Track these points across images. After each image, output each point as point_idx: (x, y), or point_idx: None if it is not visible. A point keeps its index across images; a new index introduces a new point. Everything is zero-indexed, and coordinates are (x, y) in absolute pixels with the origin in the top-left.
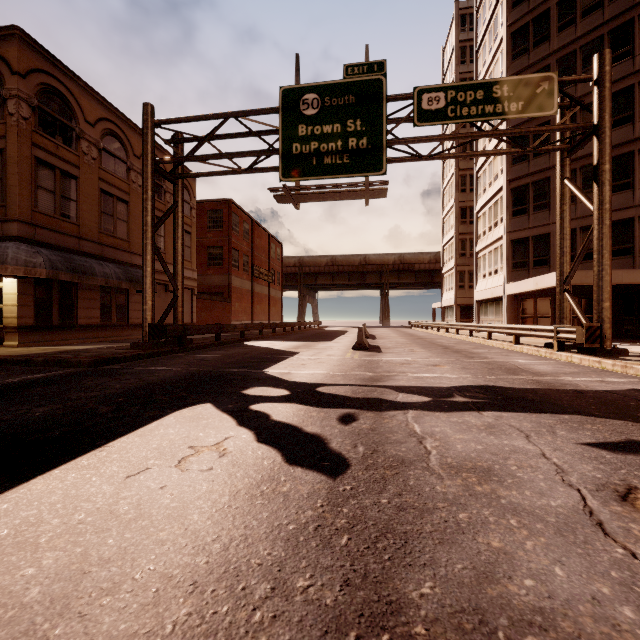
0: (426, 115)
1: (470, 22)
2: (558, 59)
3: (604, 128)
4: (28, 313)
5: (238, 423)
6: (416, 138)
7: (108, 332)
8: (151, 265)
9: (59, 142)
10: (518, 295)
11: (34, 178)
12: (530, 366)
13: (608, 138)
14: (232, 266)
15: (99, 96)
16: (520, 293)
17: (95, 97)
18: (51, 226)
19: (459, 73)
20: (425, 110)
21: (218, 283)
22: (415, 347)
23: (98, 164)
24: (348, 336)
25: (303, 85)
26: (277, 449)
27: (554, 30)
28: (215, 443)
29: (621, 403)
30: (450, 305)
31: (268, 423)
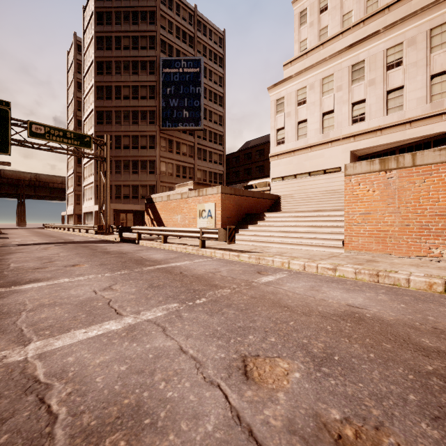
0: (35, 134)
1: None
2: (115, 110)
3: (107, 160)
4: None
5: None
6: (29, 142)
7: None
8: None
9: None
10: None
11: None
12: (75, 238)
13: (109, 164)
14: None
15: None
16: None
17: None
18: None
19: (77, 78)
20: (34, 132)
21: None
22: (33, 236)
23: None
24: None
25: None
26: None
27: (114, 97)
28: None
29: (78, 242)
30: (72, 214)
31: None
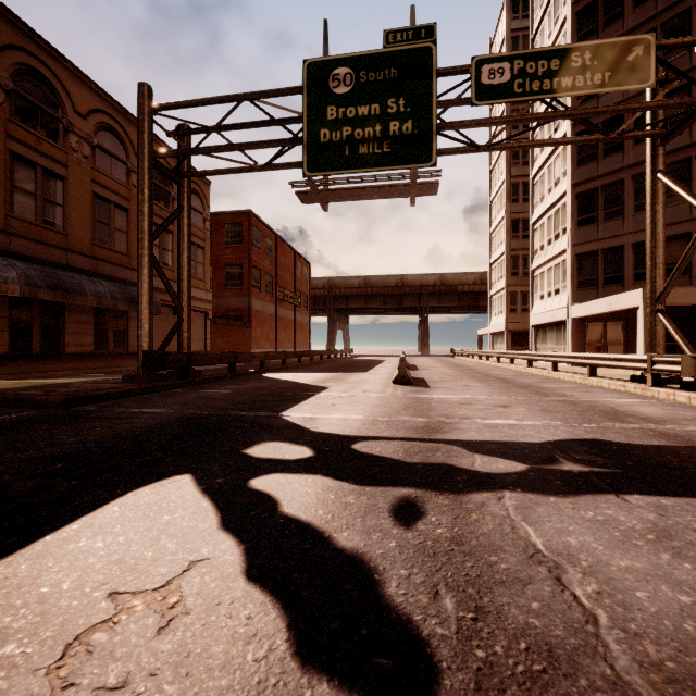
0: (487, 91)
1: (523, 9)
2: None
3: None
4: (1, 339)
5: (222, 522)
6: (474, 121)
7: (103, 362)
8: (148, 281)
9: (41, 135)
10: (584, 319)
11: (9, 176)
12: (631, 408)
13: None
14: (253, 287)
15: (92, 83)
16: (587, 316)
17: (87, 84)
18: (31, 235)
19: None
20: (485, 85)
21: (237, 306)
22: (468, 380)
23: (91, 163)
24: (385, 366)
25: (333, 57)
26: (281, 603)
27: (629, 5)
28: (164, 582)
29: None
30: (500, 331)
31: (273, 522)
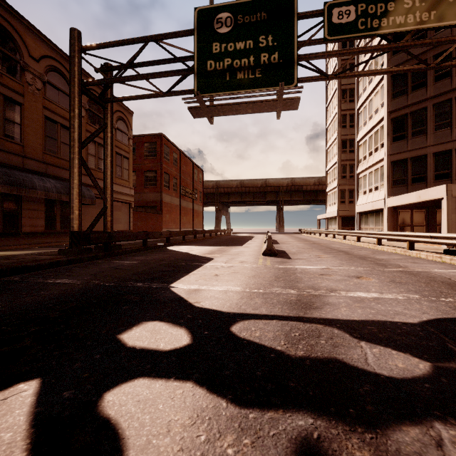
0: (336, 29)
1: None
2: None
3: None
4: None
5: None
6: (326, 52)
7: (52, 238)
8: (78, 177)
9: (3, 71)
10: (397, 207)
11: None
12: None
13: None
14: (163, 186)
15: (43, 36)
16: (399, 205)
17: (39, 37)
18: None
19: None
20: (335, 24)
21: (152, 199)
22: (318, 252)
23: (42, 94)
24: (255, 241)
25: (217, 5)
26: None
27: None
28: None
29: None
30: (333, 216)
31: None
